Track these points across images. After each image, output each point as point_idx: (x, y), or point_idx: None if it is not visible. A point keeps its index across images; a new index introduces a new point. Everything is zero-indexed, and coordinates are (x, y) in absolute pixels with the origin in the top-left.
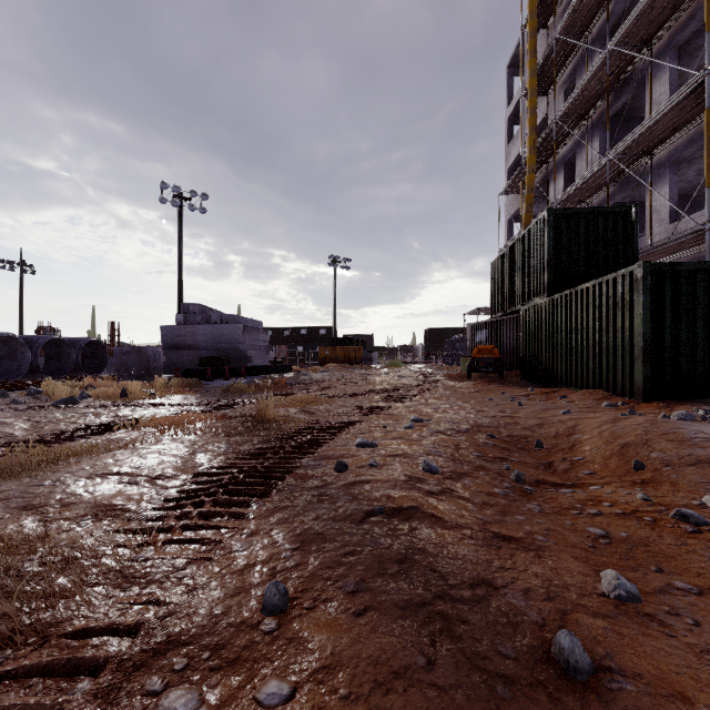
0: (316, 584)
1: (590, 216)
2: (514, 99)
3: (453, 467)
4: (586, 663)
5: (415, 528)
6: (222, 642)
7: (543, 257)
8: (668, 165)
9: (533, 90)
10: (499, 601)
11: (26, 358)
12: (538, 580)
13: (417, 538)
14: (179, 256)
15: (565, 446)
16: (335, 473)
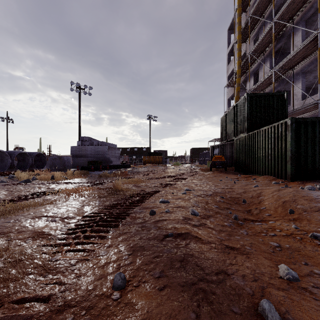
0: (140, 273)
1: (266, 97)
2: (231, 44)
3: (205, 212)
4: (277, 317)
5: (188, 243)
6: (91, 305)
7: (244, 115)
8: (301, 74)
9: (239, 40)
10: (230, 282)
11: (8, 161)
12: (249, 270)
13: (189, 249)
14: (79, 115)
15: (256, 202)
16: (149, 215)
